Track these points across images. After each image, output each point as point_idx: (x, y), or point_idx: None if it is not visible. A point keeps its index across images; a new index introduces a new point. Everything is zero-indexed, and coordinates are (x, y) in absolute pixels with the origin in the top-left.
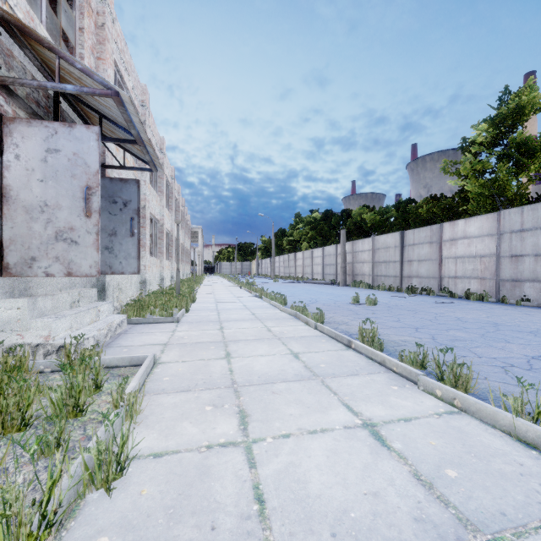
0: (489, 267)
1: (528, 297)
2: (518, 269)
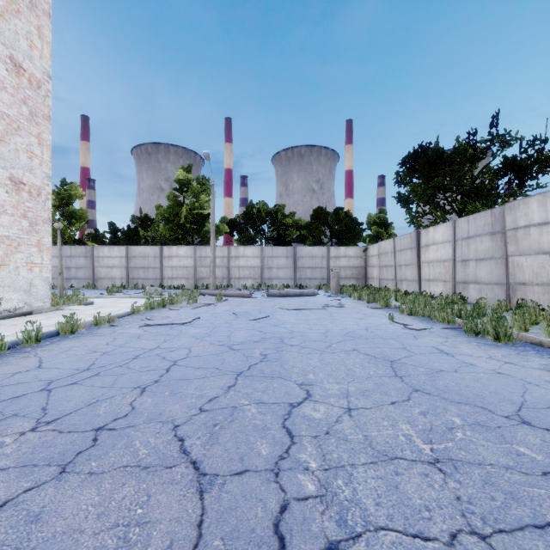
0: (56, 273)
1: (74, 286)
2: (70, 273)
